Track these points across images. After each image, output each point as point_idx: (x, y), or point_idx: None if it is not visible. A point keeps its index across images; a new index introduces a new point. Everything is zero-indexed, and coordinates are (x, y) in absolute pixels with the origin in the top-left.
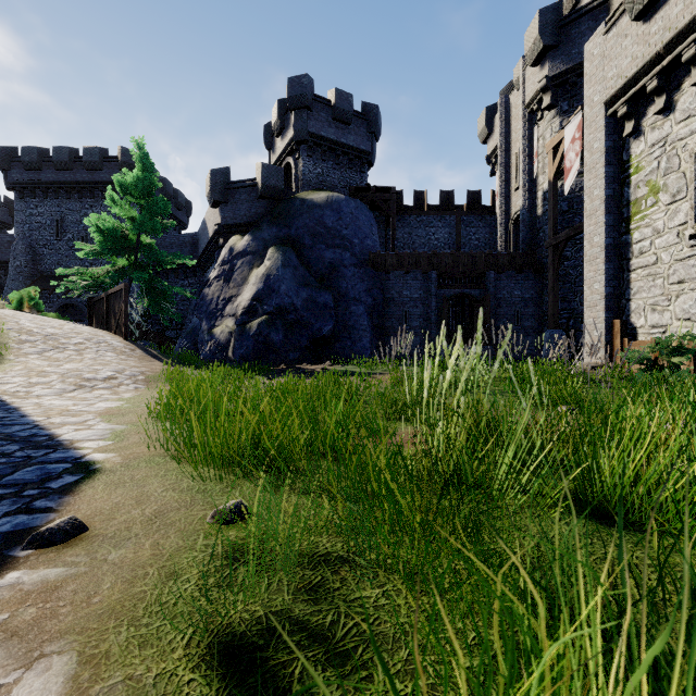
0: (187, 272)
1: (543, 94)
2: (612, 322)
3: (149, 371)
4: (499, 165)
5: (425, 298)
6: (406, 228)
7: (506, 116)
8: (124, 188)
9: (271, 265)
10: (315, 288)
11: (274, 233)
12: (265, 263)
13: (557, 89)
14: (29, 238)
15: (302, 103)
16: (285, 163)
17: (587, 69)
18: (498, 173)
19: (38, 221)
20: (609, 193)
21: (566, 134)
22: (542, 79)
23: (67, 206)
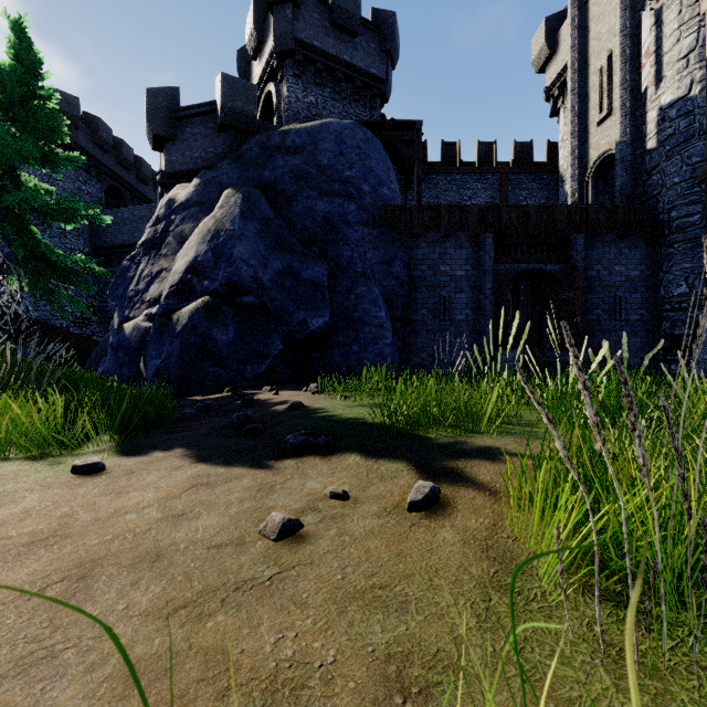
0: None
1: None
2: None
3: None
4: (570, 93)
5: (475, 277)
6: (432, 191)
7: (580, 21)
8: None
9: (222, 215)
10: (298, 255)
11: (237, 174)
12: (214, 213)
13: None
14: None
15: None
16: (264, 95)
17: None
18: (568, 104)
19: None
20: None
21: None
22: None
23: None
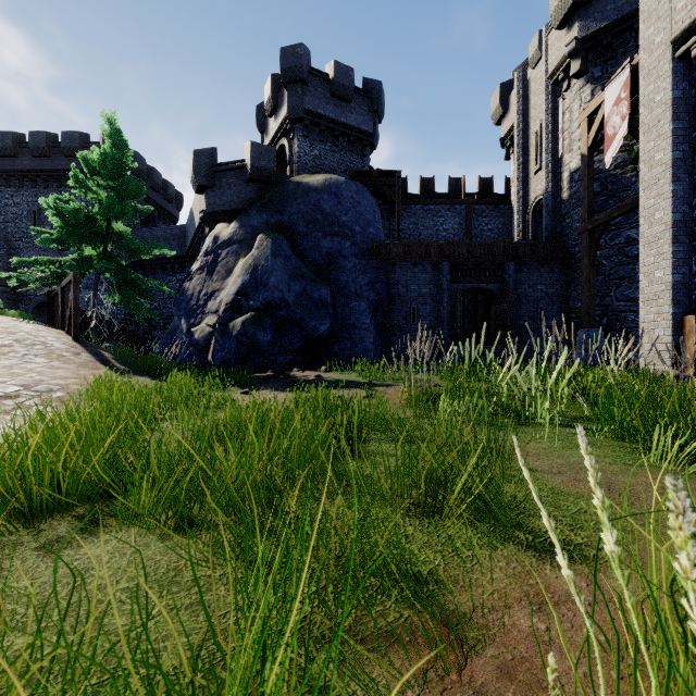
0: (175, 267)
1: (571, 59)
2: (682, 319)
3: (78, 384)
4: (516, 147)
5: (436, 293)
6: (411, 218)
7: (523, 92)
8: (91, 167)
9: (259, 255)
10: (310, 281)
11: (264, 219)
12: (253, 252)
13: (587, 53)
14: (4, 231)
15: (297, 76)
16: (279, 146)
17: (645, 4)
18: (515, 155)
19: (14, 212)
20: (677, 155)
21: (607, 95)
22: (570, 42)
23: (45, 195)
